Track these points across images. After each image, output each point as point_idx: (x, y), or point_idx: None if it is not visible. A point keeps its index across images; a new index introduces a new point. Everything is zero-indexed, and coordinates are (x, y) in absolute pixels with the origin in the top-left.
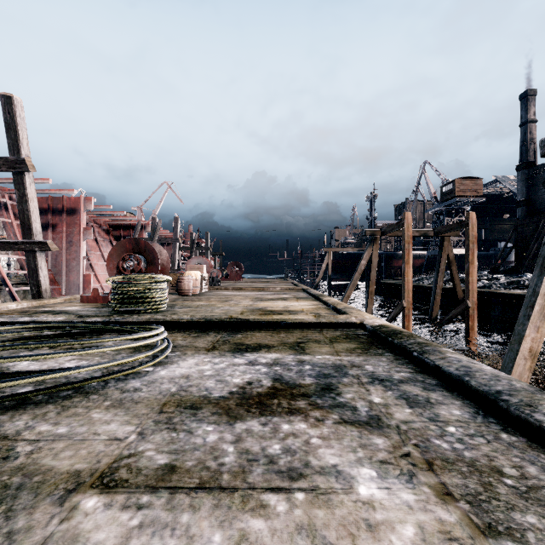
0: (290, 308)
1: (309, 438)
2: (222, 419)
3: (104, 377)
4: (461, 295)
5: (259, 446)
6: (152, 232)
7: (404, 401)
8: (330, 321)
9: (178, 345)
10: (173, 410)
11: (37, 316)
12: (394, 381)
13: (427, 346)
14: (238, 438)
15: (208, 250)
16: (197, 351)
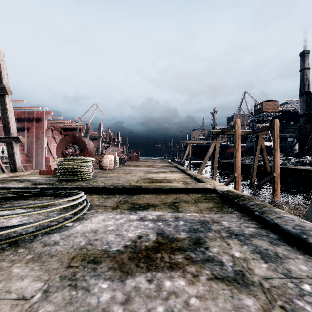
0: (168, 178)
1: (188, 297)
2: (116, 274)
3: (32, 233)
4: (268, 169)
5: (145, 308)
6: (86, 132)
7: (259, 255)
8: (194, 187)
9: (93, 204)
10: (78, 265)
11: (7, 183)
12: (246, 236)
13: (264, 207)
14: (127, 298)
15: (119, 143)
16: (105, 209)
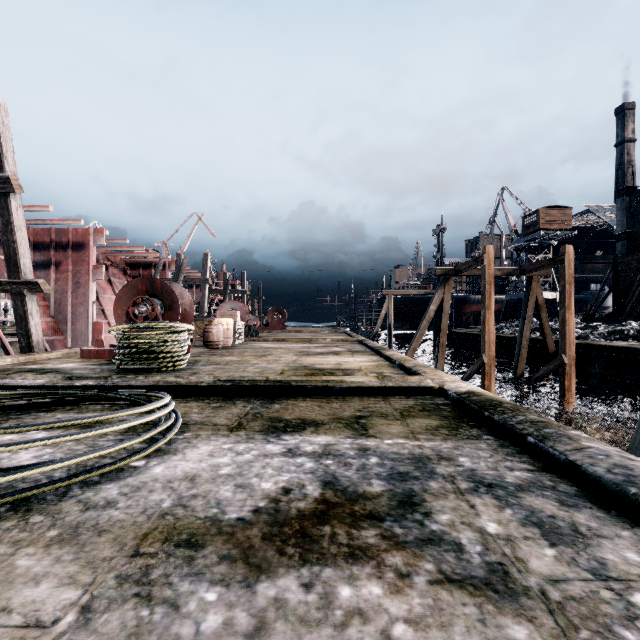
0: (344, 366)
1: (389, 623)
2: (236, 572)
3: (61, 482)
4: (552, 348)
5: None
6: (177, 271)
7: (537, 530)
8: (399, 385)
9: (190, 421)
10: (156, 551)
11: (12, 377)
12: (510, 488)
13: (547, 427)
14: (258, 624)
15: (244, 294)
16: (215, 431)
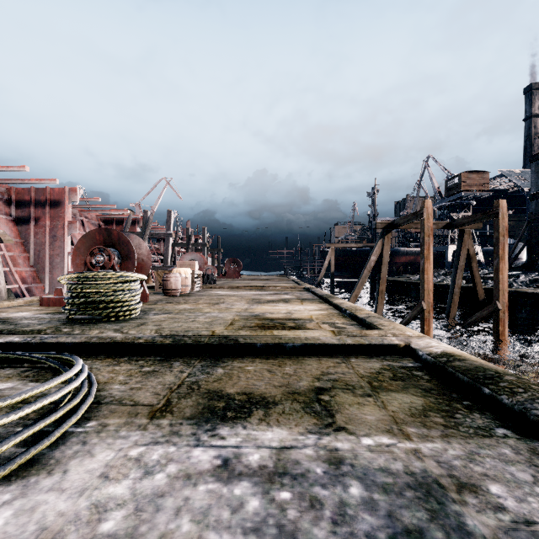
0: (295, 315)
1: None
2: None
3: None
4: (481, 295)
5: None
6: (144, 226)
7: None
8: (360, 343)
9: (106, 397)
10: None
11: None
12: None
13: None
14: None
15: (205, 246)
16: (130, 417)
